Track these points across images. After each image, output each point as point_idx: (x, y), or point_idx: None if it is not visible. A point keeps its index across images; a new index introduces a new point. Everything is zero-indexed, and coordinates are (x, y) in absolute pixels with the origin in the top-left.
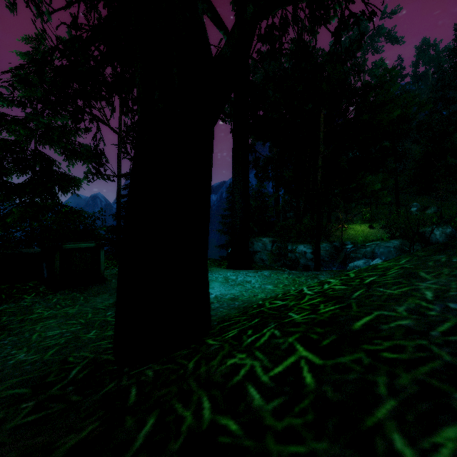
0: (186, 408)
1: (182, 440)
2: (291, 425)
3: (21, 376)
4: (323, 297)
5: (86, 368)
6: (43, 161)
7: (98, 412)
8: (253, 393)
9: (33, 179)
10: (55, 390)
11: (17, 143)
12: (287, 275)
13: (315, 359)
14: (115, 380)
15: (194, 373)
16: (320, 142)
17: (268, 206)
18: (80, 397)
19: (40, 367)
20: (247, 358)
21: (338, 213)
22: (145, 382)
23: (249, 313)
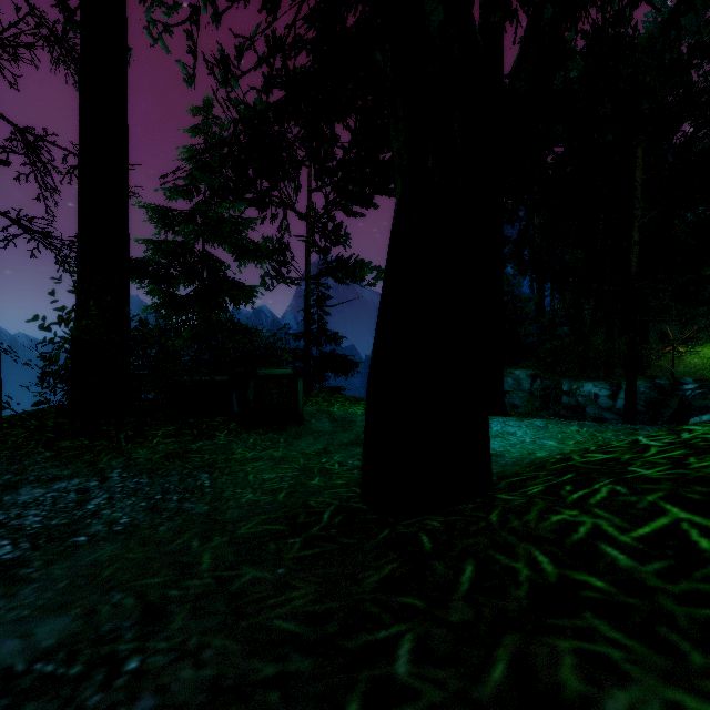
0: (512, 559)
1: (526, 589)
2: (695, 589)
3: (267, 514)
4: (687, 449)
5: (337, 513)
6: (211, 265)
7: (389, 554)
8: (613, 553)
9: (201, 289)
10: (316, 531)
11: (184, 245)
12: (577, 427)
13: (707, 523)
14: (386, 528)
15: (504, 527)
16: (636, 199)
17: (525, 317)
18: (352, 540)
19: (281, 508)
20: (582, 516)
21: (664, 325)
22: (435, 531)
23: (549, 467)
